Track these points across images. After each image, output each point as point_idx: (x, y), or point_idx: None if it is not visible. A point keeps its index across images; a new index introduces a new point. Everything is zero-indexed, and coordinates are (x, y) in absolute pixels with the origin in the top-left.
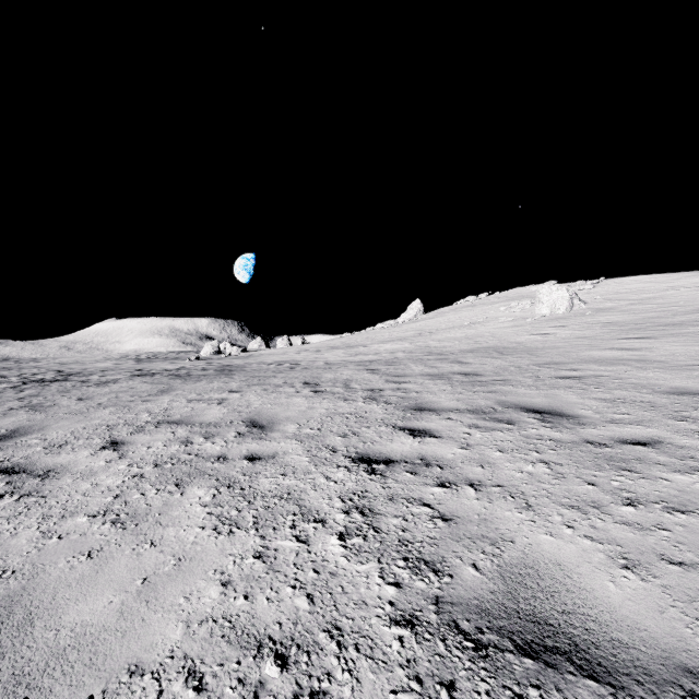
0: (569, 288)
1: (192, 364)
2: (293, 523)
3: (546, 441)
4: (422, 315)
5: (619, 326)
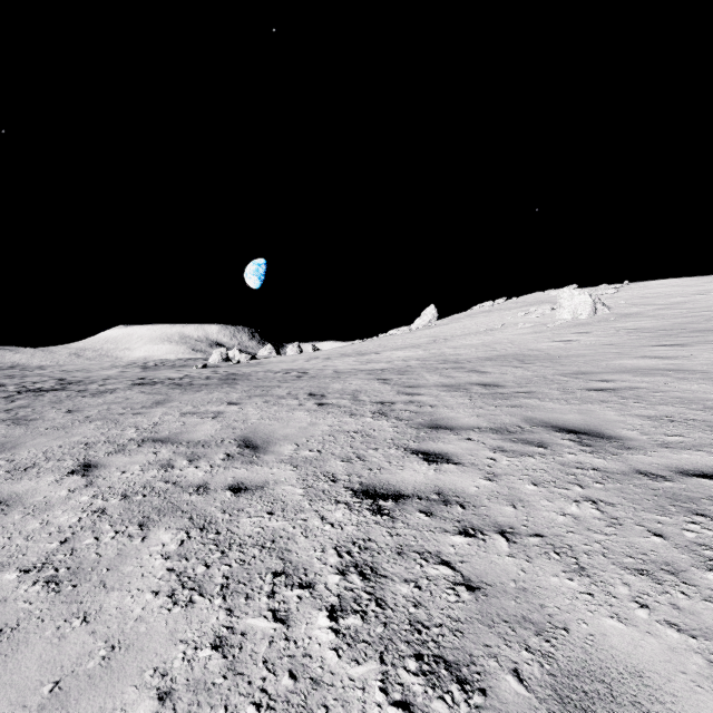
0: (592, 293)
1: (198, 372)
2: (272, 589)
3: (589, 471)
4: (436, 321)
5: (648, 332)
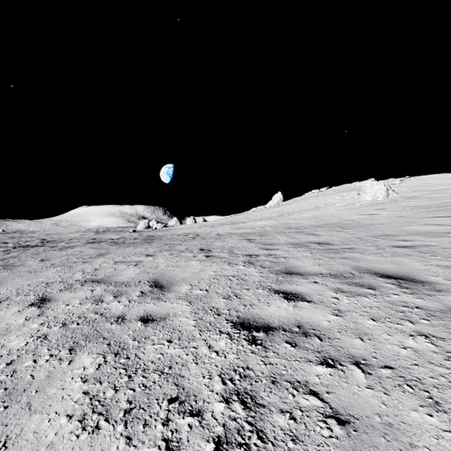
0: (385, 183)
1: (130, 235)
2: (166, 415)
3: (414, 309)
4: (282, 202)
5: (426, 208)
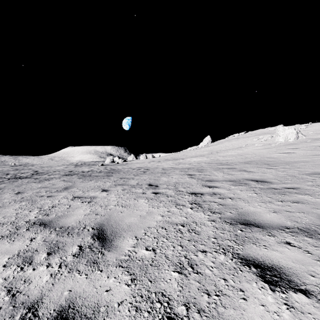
0: (295, 128)
1: (98, 168)
2: None
3: None
4: (210, 143)
5: None
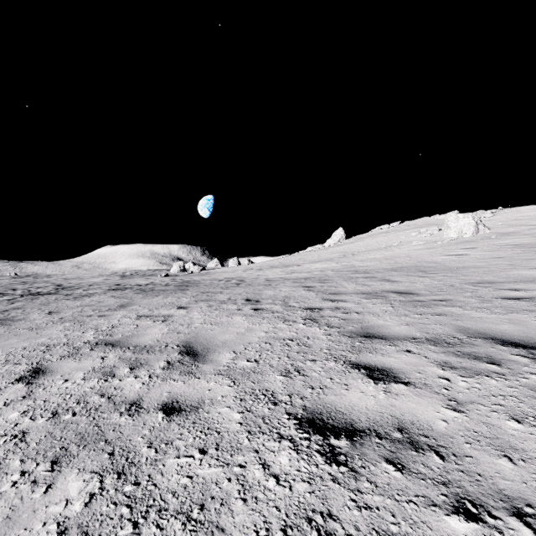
0: (474, 216)
1: (161, 279)
2: None
3: None
4: (344, 240)
5: (530, 247)
